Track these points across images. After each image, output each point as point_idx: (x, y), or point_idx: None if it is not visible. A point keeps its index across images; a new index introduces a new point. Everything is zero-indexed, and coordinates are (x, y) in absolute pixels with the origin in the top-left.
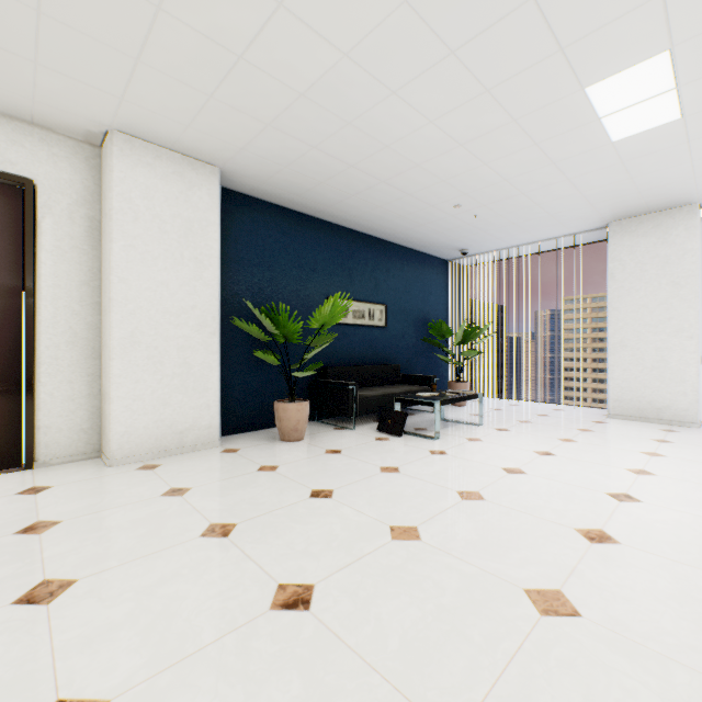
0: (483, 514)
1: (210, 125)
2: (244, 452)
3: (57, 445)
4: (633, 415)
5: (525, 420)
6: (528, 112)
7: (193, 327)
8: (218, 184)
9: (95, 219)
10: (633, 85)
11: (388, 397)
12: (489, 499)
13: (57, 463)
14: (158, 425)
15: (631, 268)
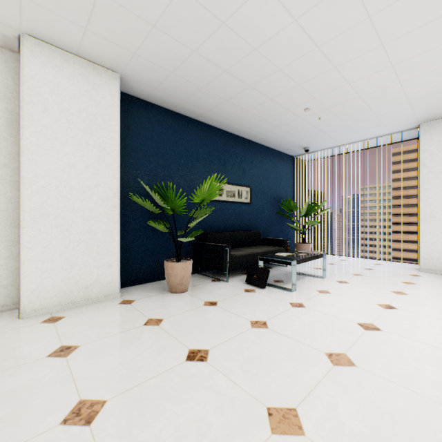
0: (361, 389)
1: (104, 27)
2: (137, 303)
3: None
4: (440, 269)
5: (357, 273)
6: (383, 6)
7: (97, 201)
8: (119, 87)
9: (14, 112)
10: None
11: (253, 256)
12: (360, 365)
13: None
14: (65, 282)
15: (439, 157)
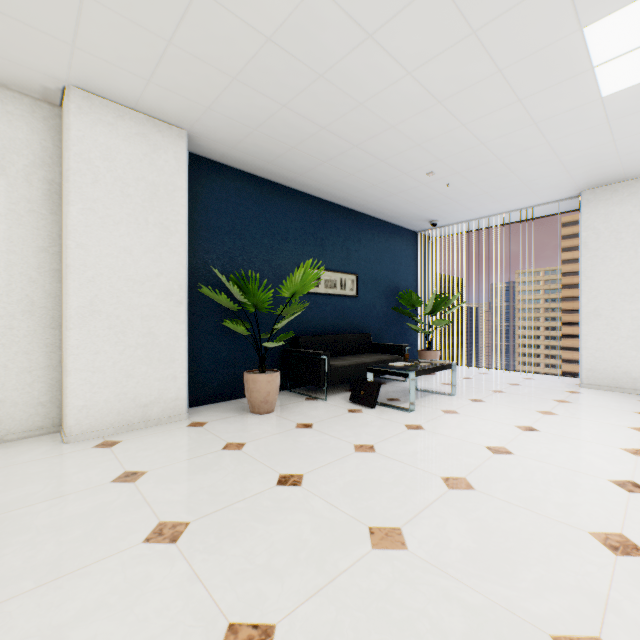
0: (476, 510)
1: (172, 79)
2: (211, 426)
3: (12, 420)
4: (607, 385)
5: (498, 390)
6: (515, 60)
7: (158, 295)
8: (186, 148)
9: (55, 182)
10: (638, 23)
11: (360, 367)
12: (479, 488)
13: (12, 439)
14: (120, 398)
15: (605, 236)
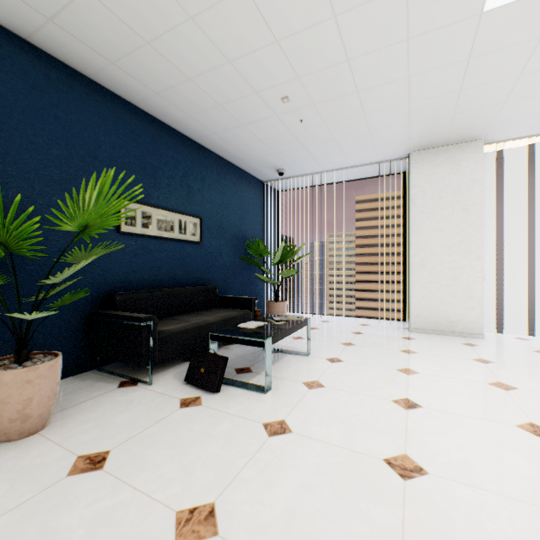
0: None
1: None
2: None
3: None
4: (431, 328)
5: (348, 342)
6: None
7: None
8: None
9: None
10: None
11: (202, 329)
12: None
13: None
14: None
15: (429, 194)
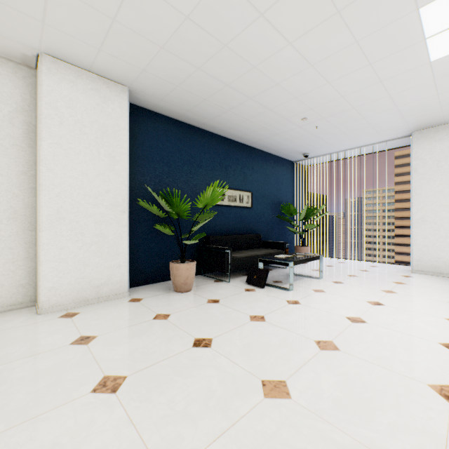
0: (341, 367)
1: (116, 48)
2: (145, 301)
3: None
4: (431, 271)
5: (353, 274)
6: (368, 33)
7: (107, 206)
8: (127, 100)
9: (32, 124)
10: None
11: (254, 258)
12: (343, 349)
13: None
14: (79, 281)
15: (429, 164)
